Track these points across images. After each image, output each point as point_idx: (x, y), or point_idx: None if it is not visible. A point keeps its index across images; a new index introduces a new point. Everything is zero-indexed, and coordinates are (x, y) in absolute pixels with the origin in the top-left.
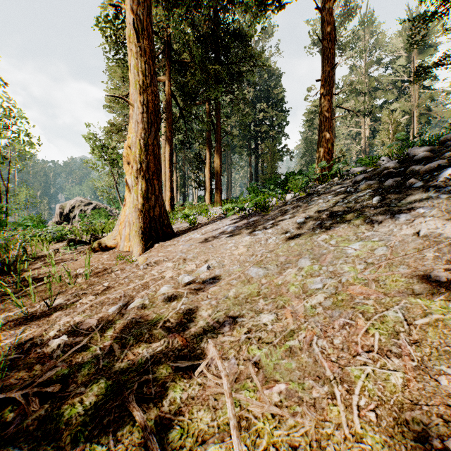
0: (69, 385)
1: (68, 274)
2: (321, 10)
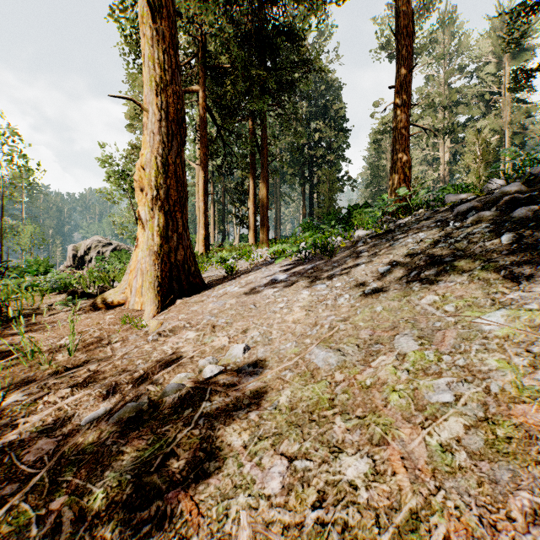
0: None
1: (38, 350)
2: None
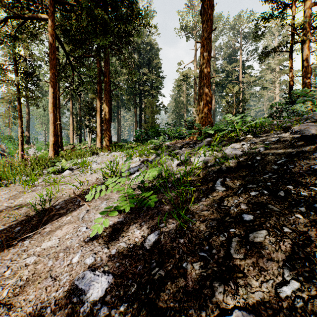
0: None
1: None
2: None
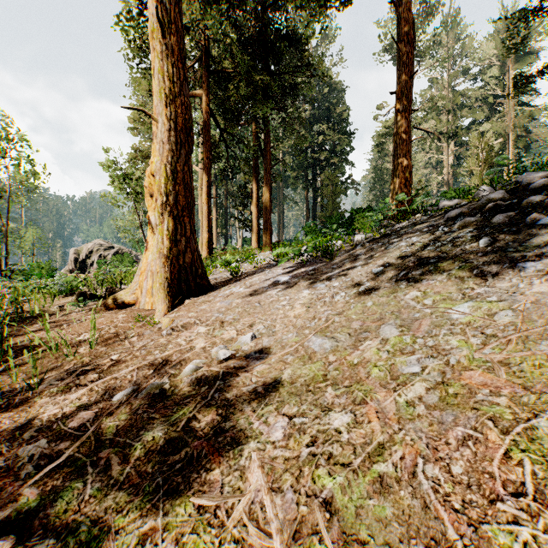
0: (33, 532)
1: (65, 343)
2: (397, 5)
